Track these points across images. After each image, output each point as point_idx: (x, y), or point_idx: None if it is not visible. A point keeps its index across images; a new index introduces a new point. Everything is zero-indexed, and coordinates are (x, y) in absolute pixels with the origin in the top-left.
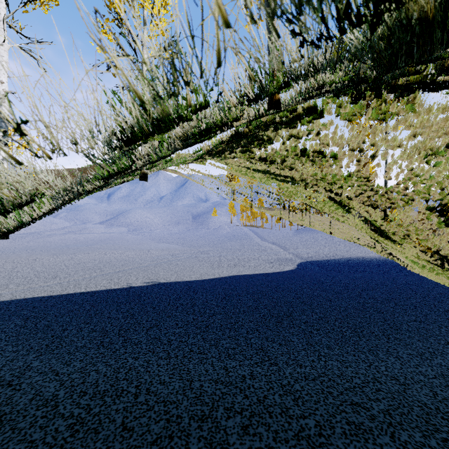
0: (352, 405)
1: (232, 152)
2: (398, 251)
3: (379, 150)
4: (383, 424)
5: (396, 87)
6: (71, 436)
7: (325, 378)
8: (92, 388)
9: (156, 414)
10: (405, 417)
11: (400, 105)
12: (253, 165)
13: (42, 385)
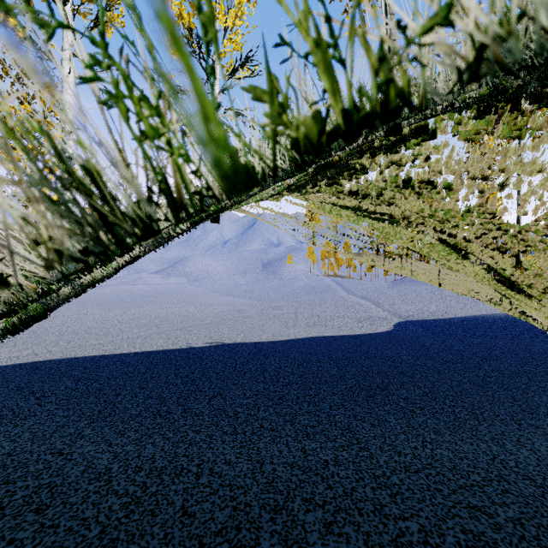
0: (469, 509)
1: (315, 186)
2: (535, 309)
3: (510, 177)
4: (512, 536)
5: (543, 95)
6: (126, 517)
7: (432, 471)
8: (149, 463)
9: (221, 500)
10: (543, 530)
11: (543, 117)
12: (341, 201)
13: (94, 456)
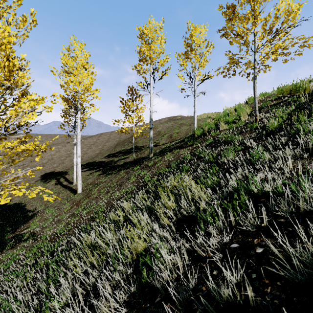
0: None
1: None
2: None
3: None
4: None
5: None
6: None
7: None
8: None
9: None
10: None
11: None
12: None
13: None
